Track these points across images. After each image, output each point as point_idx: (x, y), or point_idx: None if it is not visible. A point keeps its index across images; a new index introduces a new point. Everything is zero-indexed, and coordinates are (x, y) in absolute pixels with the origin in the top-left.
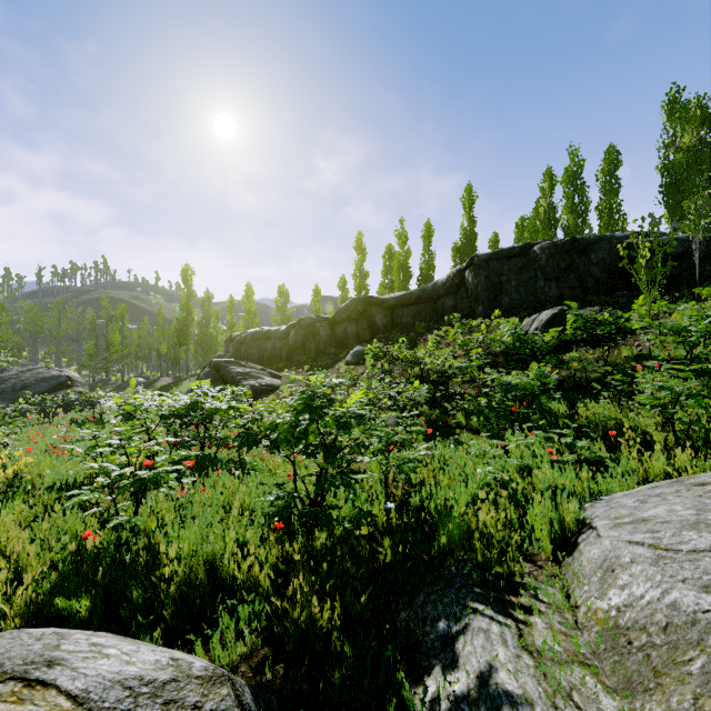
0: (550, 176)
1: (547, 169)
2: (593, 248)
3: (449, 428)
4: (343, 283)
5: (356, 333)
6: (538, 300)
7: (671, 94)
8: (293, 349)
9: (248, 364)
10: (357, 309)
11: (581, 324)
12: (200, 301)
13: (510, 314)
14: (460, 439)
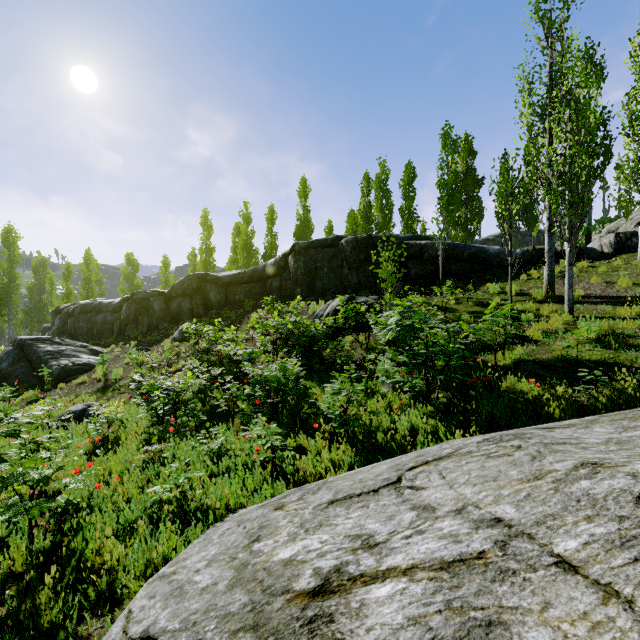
0: (368, 179)
1: (366, 173)
2: (383, 245)
3: (230, 411)
4: (194, 256)
5: (190, 309)
6: (343, 285)
7: (445, 129)
8: (126, 323)
9: (64, 341)
10: (191, 285)
11: (349, 314)
12: (32, 266)
13: (320, 297)
14: (230, 425)
